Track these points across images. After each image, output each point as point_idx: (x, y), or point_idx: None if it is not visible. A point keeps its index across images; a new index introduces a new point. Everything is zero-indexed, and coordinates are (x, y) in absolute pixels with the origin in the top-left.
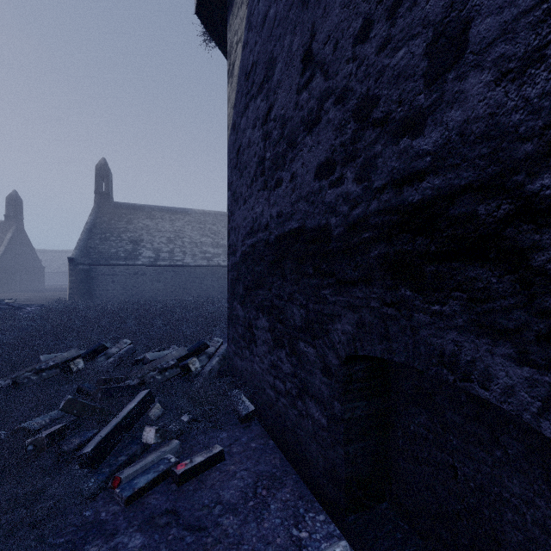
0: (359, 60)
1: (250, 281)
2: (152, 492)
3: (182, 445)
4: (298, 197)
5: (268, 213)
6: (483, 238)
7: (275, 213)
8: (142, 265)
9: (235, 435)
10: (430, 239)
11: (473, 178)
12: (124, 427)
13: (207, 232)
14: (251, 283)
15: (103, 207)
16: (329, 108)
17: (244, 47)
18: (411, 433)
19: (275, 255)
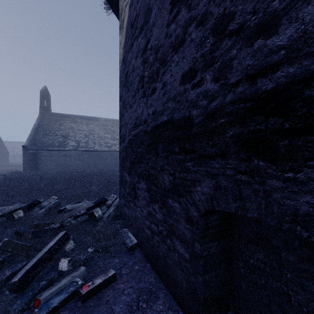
0: None
1: (134, 158)
2: (63, 309)
3: (87, 269)
4: (167, 99)
5: (146, 112)
6: None
7: (151, 112)
8: (69, 150)
9: (124, 260)
10: (284, 118)
11: None
12: (46, 259)
13: (108, 131)
14: (135, 159)
15: (45, 115)
16: (191, 31)
17: (130, 7)
18: (251, 265)
19: (151, 140)
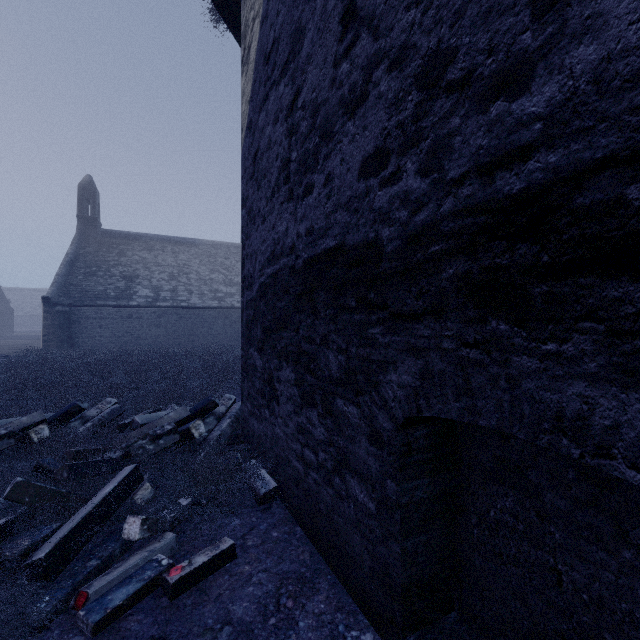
0: (425, 2)
1: (271, 321)
2: (133, 612)
3: (178, 539)
4: (335, 205)
5: (294, 230)
6: (636, 237)
7: (304, 230)
8: (137, 306)
9: (251, 521)
10: (541, 246)
11: (619, 145)
12: (97, 518)
13: (218, 268)
14: (272, 324)
15: (88, 234)
16: (380, 77)
17: (263, 22)
18: (492, 521)
19: (303, 285)
